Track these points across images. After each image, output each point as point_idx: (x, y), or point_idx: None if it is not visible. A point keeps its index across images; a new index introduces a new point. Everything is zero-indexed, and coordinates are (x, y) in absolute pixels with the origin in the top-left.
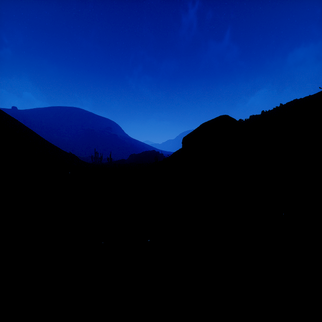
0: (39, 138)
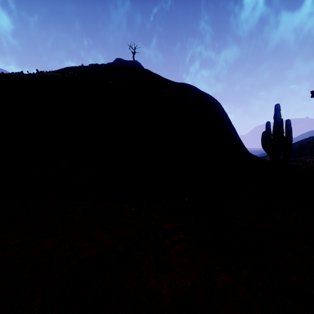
0: None
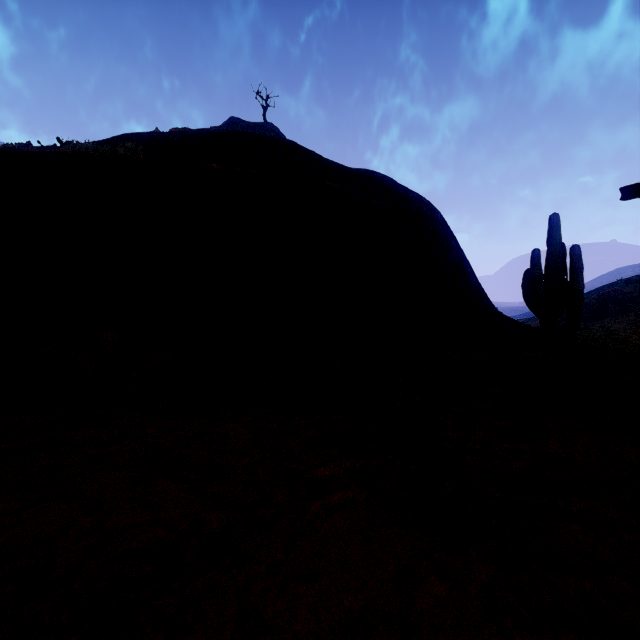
0: None
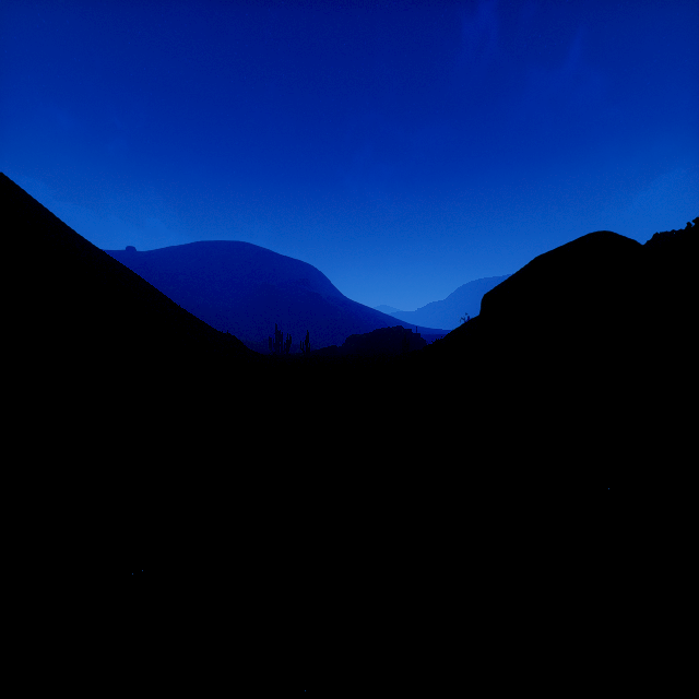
0: (170, 305)
